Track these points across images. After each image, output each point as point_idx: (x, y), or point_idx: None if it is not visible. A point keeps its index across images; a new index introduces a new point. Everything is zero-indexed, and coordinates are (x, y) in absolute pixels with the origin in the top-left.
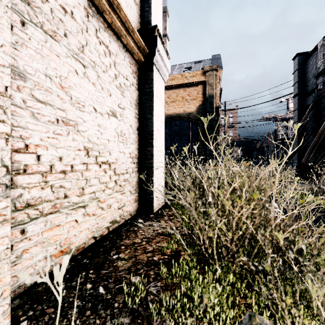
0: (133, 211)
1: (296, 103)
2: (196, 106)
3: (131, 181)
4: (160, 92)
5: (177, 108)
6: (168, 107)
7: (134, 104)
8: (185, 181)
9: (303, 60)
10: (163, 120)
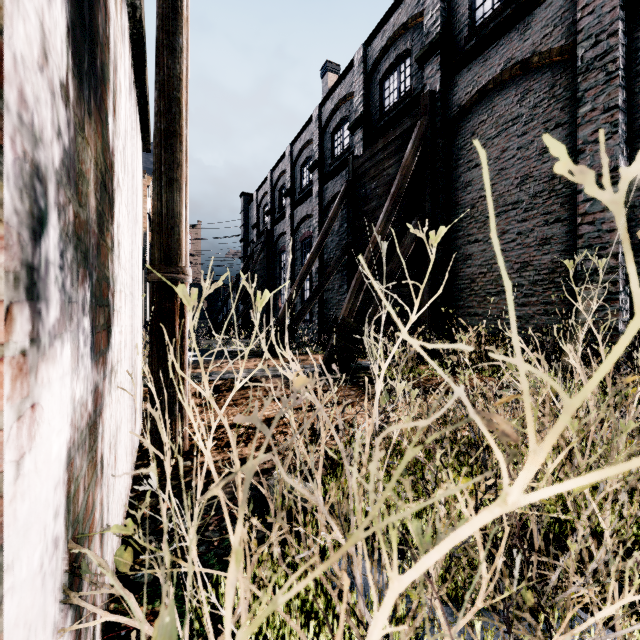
0: None
1: (242, 249)
2: None
3: None
4: None
5: None
6: None
7: None
8: None
9: (248, 203)
10: None
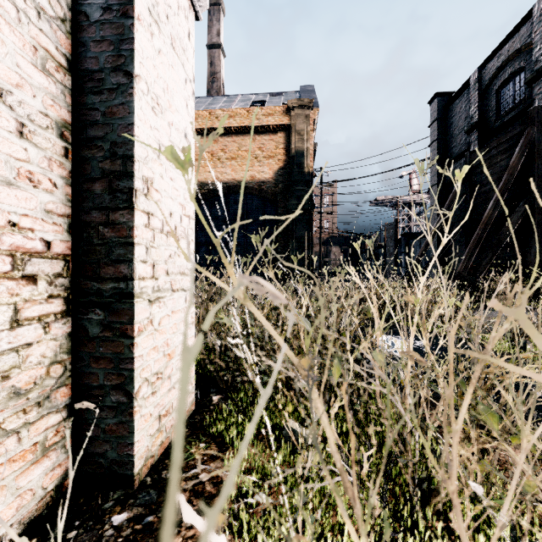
0: (19, 513)
1: (434, 174)
2: (274, 169)
3: (2, 372)
4: (174, 25)
5: (239, 172)
6: (222, 169)
7: (29, 3)
8: (271, 363)
9: (446, 105)
10: (189, 132)
